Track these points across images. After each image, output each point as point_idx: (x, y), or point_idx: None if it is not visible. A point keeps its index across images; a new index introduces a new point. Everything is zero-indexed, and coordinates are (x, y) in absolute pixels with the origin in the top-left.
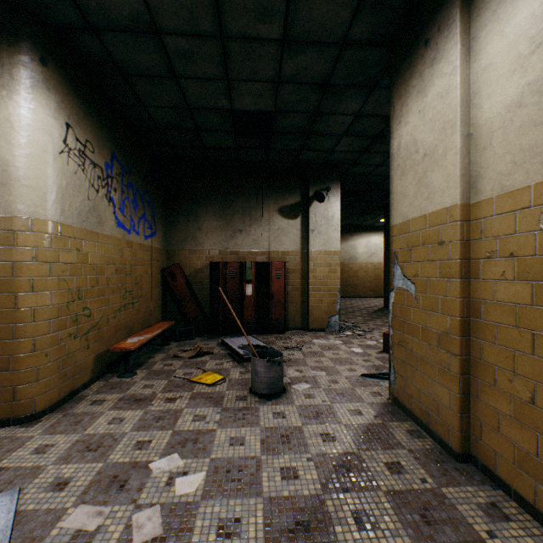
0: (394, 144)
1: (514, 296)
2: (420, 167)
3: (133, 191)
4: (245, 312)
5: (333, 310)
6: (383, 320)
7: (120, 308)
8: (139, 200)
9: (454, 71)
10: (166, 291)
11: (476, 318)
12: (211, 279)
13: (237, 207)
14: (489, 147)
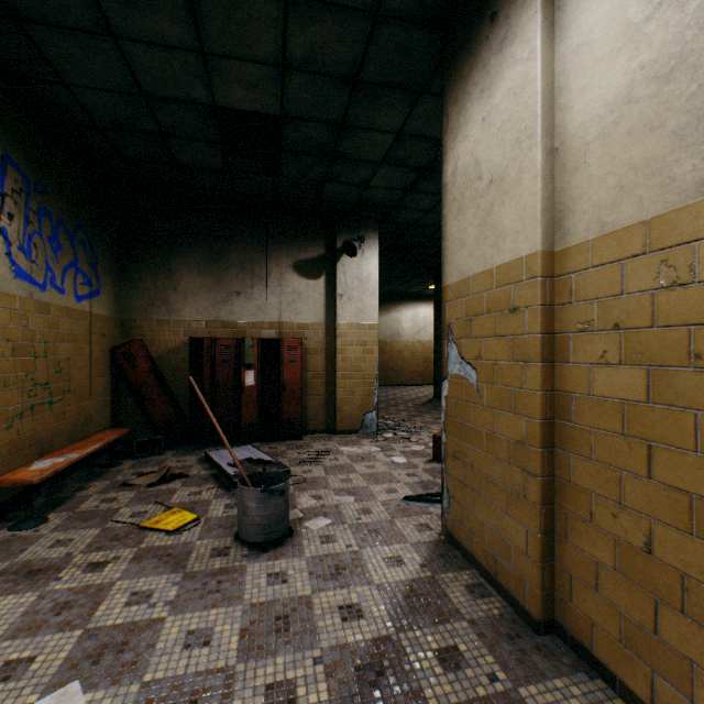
0: (449, 169)
1: (620, 389)
2: (484, 200)
3: (52, 222)
4: (244, 411)
5: (368, 405)
6: (434, 415)
7: (21, 412)
8: (65, 238)
9: (533, 54)
10: (120, 382)
11: (563, 420)
12: (192, 363)
13: (232, 259)
14: (583, 166)
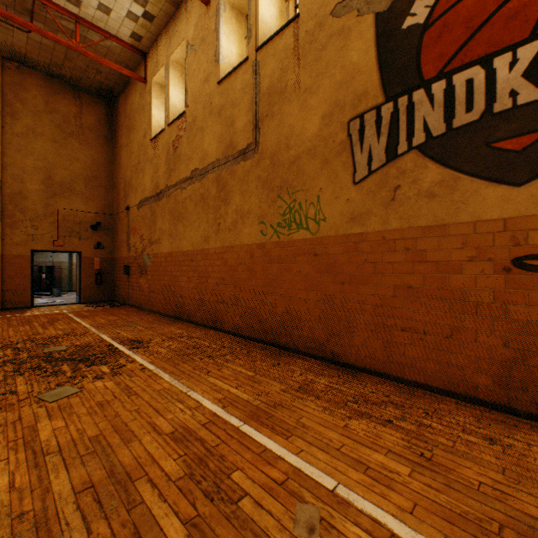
0: None
1: None
2: None
3: None
4: (43, 284)
5: None
6: None
7: None
8: None
9: None
10: None
11: None
12: None
13: None
14: None
